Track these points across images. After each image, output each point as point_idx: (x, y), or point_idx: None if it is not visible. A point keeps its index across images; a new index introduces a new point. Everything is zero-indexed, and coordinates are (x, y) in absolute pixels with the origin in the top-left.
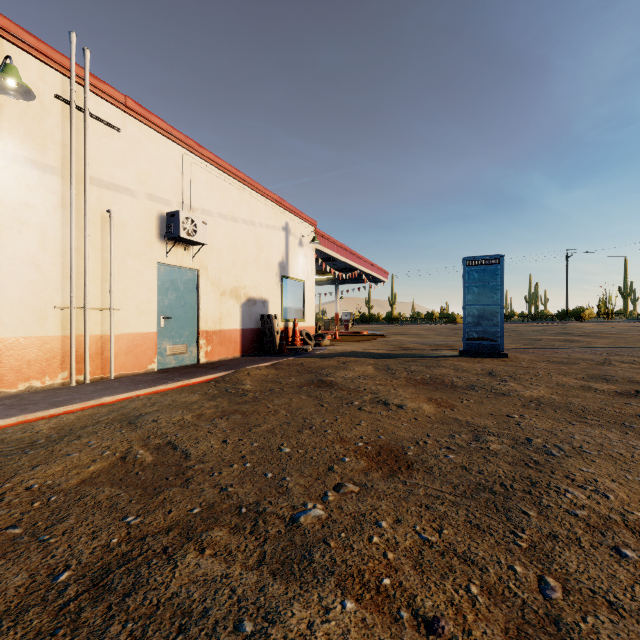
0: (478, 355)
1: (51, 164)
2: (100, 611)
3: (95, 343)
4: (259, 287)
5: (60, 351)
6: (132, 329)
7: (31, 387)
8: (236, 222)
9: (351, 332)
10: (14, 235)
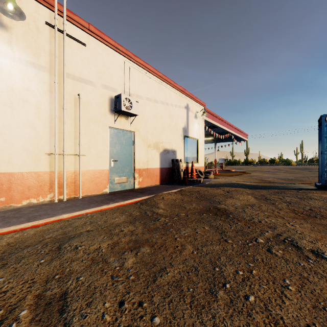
0: None
1: (43, 65)
2: None
3: (70, 176)
4: (171, 142)
5: (48, 180)
6: (93, 167)
7: (30, 203)
8: (157, 103)
9: (224, 170)
10: (19, 108)
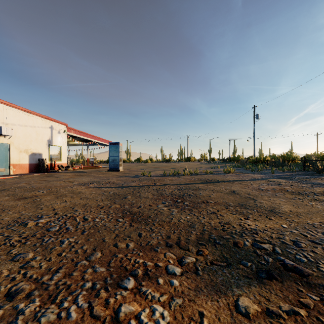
0: (112, 171)
1: None
2: None
3: None
4: (38, 149)
5: None
6: None
7: None
8: (27, 127)
9: (94, 166)
10: None
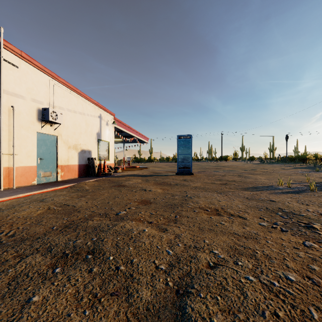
0: (183, 174)
1: None
2: (71, 229)
3: (5, 171)
4: (87, 144)
5: None
6: (24, 164)
7: None
8: (76, 113)
9: (131, 166)
10: None
